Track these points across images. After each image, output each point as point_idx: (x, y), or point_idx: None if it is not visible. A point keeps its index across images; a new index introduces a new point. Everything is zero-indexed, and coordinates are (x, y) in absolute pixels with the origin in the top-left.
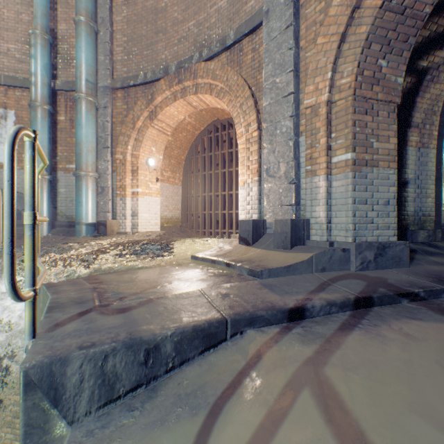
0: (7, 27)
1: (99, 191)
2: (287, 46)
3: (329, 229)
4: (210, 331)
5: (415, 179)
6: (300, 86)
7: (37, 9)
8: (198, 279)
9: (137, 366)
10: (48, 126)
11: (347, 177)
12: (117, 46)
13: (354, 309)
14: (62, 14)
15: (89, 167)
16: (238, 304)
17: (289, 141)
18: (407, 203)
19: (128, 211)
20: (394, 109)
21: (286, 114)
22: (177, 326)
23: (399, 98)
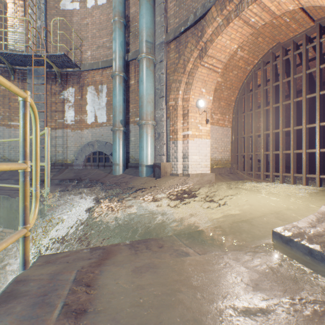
0: (103, 27)
1: (156, 137)
2: None
3: None
4: None
5: None
6: None
7: (115, 2)
8: None
9: None
10: (122, 89)
11: None
12: (170, 3)
13: None
14: (132, 0)
15: (148, 116)
16: None
17: None
18: None
19: (179, 154)
20: None
21: None
22: None
23: None
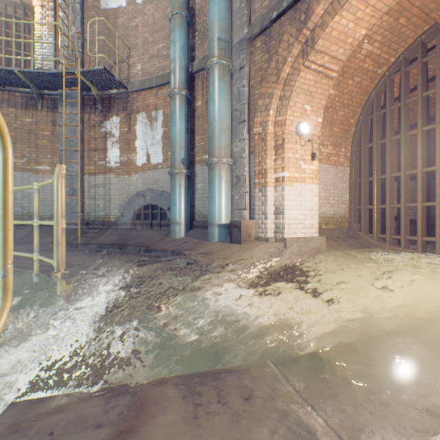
0: (157, 29)
1: (233, 182)
2: None
3: None
4: None
5: None
6: None
7: None
8: None
9: None
10: (184, 114)
11: None
12: None
13: None
14: None
15: (222, 151)
16: None
17: None
18: None
19: (269, 207)
20: None
21: None
22: None
23: None
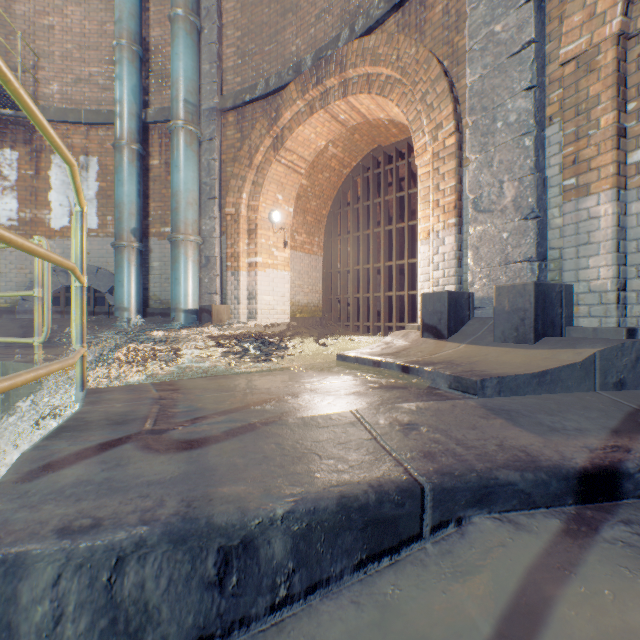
0: (89, 44)
1: (203, 264)
2: None
3: (623, 304)
4: (381, 514)
5: None
6: (548, 28)
7: (122, 10)
8: (348, 393)
9: (199, 590)
10: (136, 174)
11: None
12: (227, 47)
13: None
14: (155, 15)
15: (189, 228)
16: (442, 448)
17: (524, 136)
18: None
19: (243, 292)
20: None
21: (518, 86)
22: (299, 493)
23: None
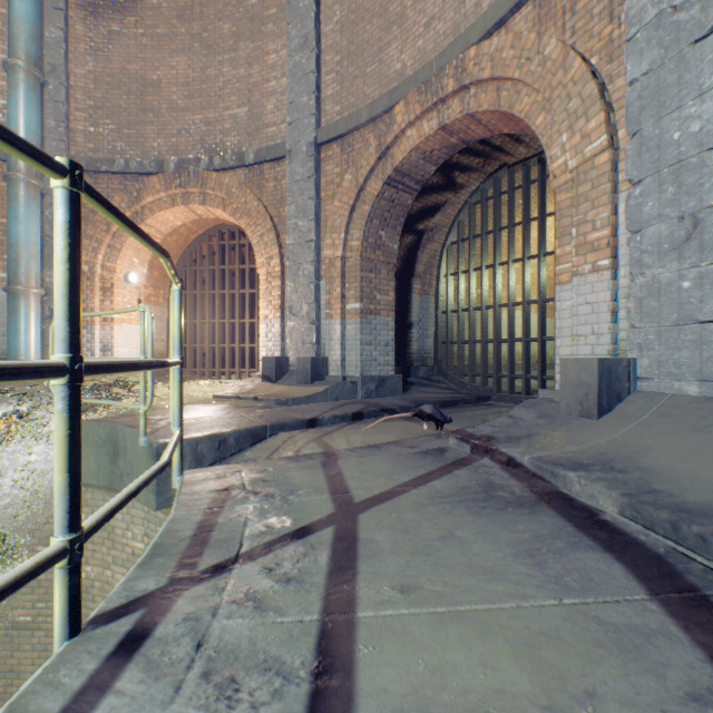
0: None
1: (47, 315)
2: (309, 195)
3: (344, 366)
4: (257, 432)
5: (418, 322)
6: (321, 234)
7: None
8: (234, 410)
9: (215, 450)
10: None
11: (357, 323)
12: (77, 110)
13: (351, 420)
14: None
15: (33, 280)
16: (272, 419)
17: (311, 284)
18: (412, 343)
19: (98, 345)
20: (393, 268)
21: (309, 258)
22: (236, 429)
23: (396, 260)
